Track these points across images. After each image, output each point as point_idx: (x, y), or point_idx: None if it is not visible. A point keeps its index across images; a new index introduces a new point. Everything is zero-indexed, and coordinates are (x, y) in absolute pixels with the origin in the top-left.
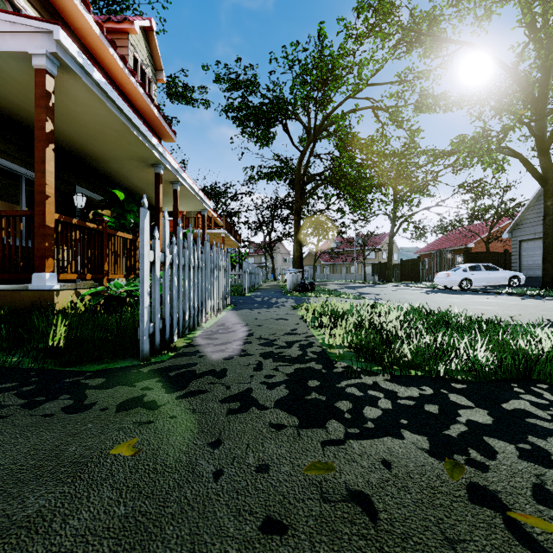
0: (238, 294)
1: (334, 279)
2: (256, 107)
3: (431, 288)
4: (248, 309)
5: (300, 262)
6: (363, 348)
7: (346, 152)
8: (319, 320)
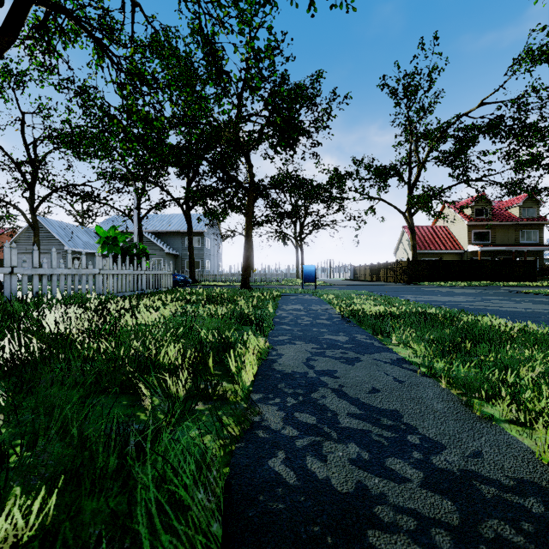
0: None
1: None
2: None
3: None
4: None
5: None
6: None
7: None
8: None
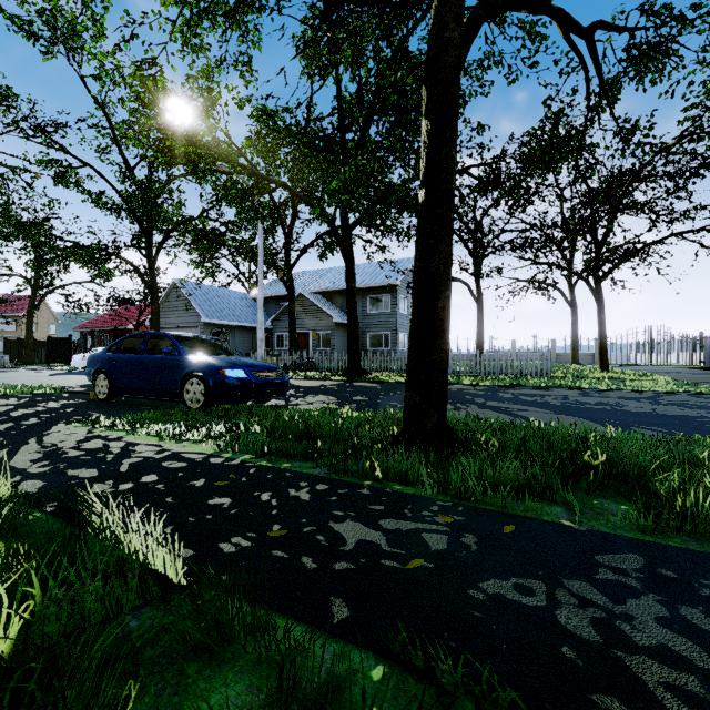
0: None
1: None
2: None
3: (72, 370)
4: None
5: None
6: None
7: None
8: None
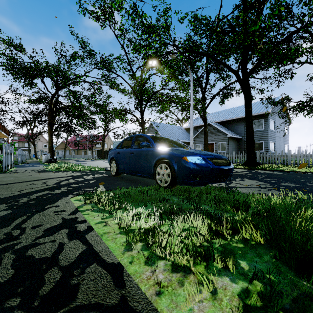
0: (15, 164)
1: (78, 158)
2: (23, 68)
3: None
4: (24, 167)
5: (52, 149)
6: (54, 169)
7: (78, 99)
8: (48, 167)
